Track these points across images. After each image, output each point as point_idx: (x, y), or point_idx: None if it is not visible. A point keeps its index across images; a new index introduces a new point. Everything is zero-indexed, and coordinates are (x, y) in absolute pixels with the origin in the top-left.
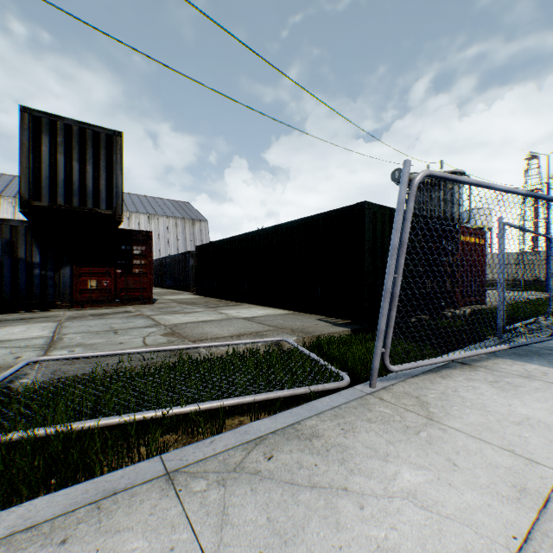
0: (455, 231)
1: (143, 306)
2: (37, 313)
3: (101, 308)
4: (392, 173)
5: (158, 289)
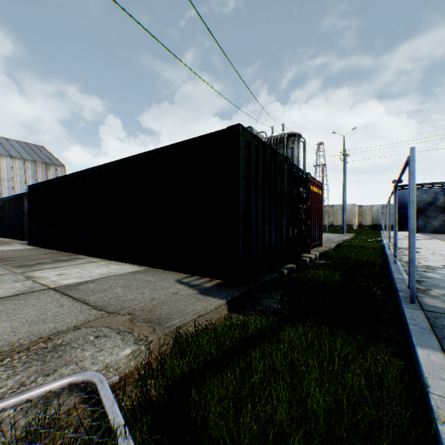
0: (308, 179)
1: None
2: None
3: None
4: None
5: None
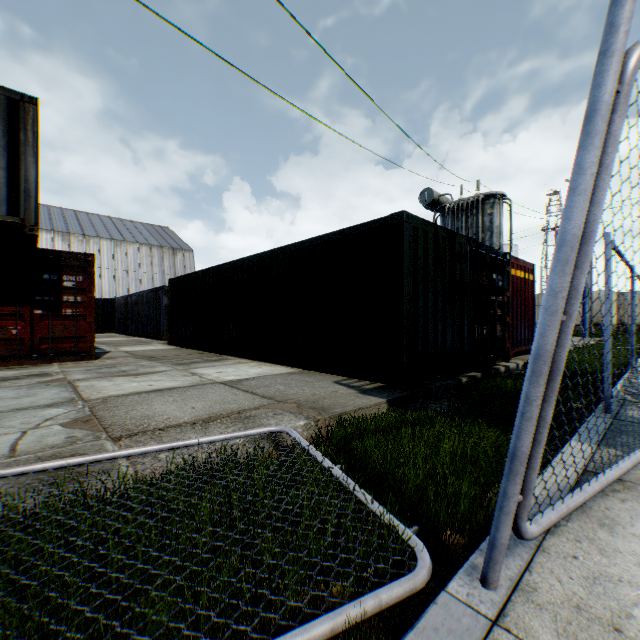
0: (506, 262)
1: (79, 363)
2: None
3: (6, 367)
4: (421, 193)
5: (120, 337)
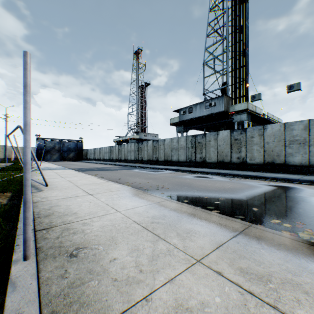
0: None
1: None
2: None
3: None
4: None
5: None
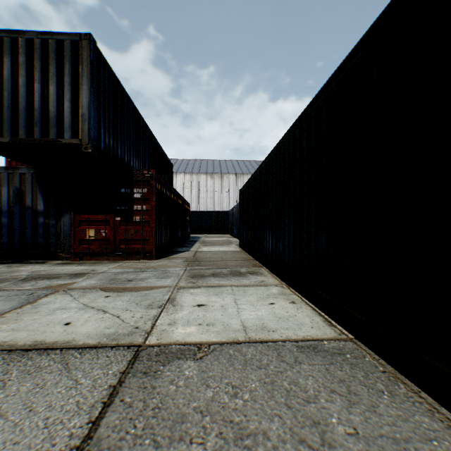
0: None
1: (136, 262)
2: (22, 265)
3: (94, 262)
4: None
5: (224, 237)
